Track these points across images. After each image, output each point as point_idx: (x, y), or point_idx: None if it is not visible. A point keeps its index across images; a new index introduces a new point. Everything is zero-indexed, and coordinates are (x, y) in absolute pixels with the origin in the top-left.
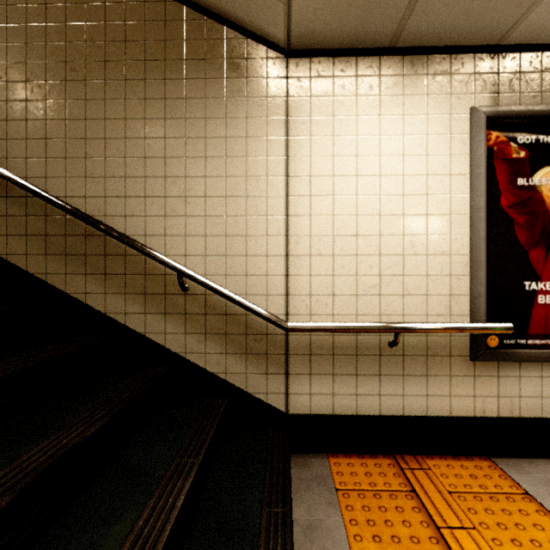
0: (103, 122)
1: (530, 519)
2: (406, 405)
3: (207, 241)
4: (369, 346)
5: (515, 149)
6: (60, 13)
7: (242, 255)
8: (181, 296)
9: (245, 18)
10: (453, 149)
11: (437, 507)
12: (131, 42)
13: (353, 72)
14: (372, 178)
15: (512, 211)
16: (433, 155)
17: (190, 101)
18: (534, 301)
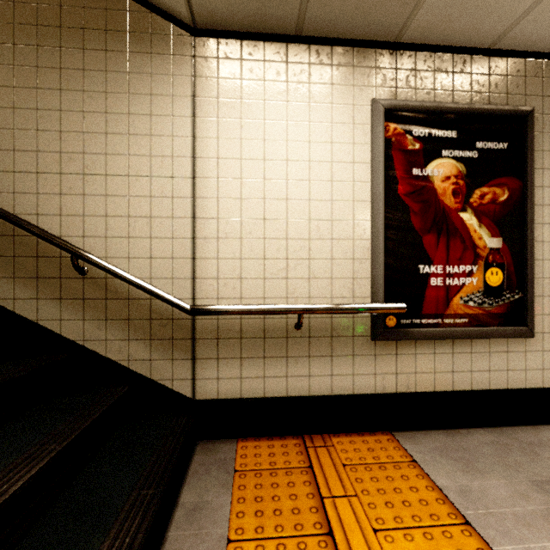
0: None
1: (409, 483)
2: (312, 385)
3: (108, 221)
4: (276, 329)
5: (410, 141)
6: None
7: (146, 237)
8: (79, 279)
9: None
10: (356, 139)
11: (328, 479)
12: (21, 4)
13: (261, 57)
14: (279, 163)
15: (408, 199)
16: (337, 143)
17: (89, 73)
18: (427, 283)
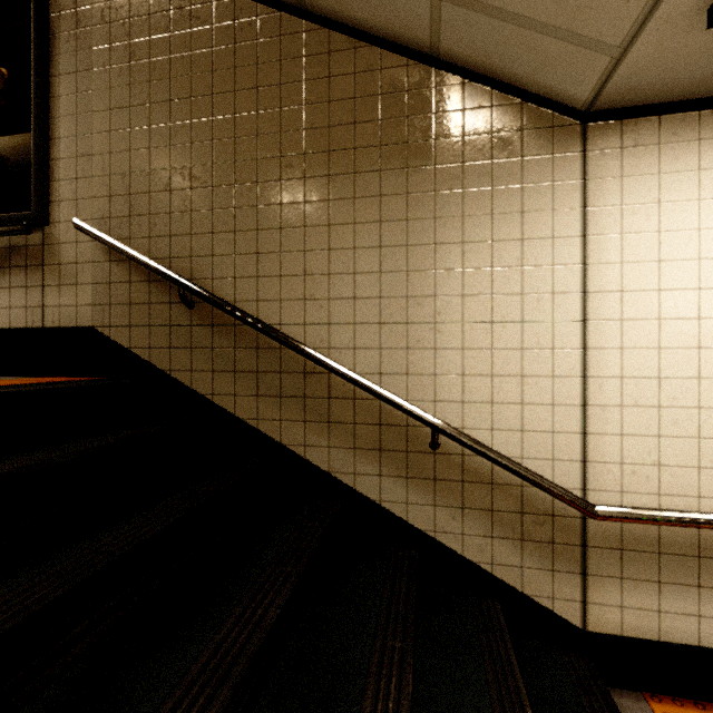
0: (326, 229)
1: None
2: None
3: (465, 382)
4: None
5: None
6: (274, 96)
7: (516, 403)
8: (429, 455)
9: (527, 76)
10: None
11: None
12: (362, 124)
13: (693, 135)
14: None
15: None
16: None
17: (441, 195)
18: None
